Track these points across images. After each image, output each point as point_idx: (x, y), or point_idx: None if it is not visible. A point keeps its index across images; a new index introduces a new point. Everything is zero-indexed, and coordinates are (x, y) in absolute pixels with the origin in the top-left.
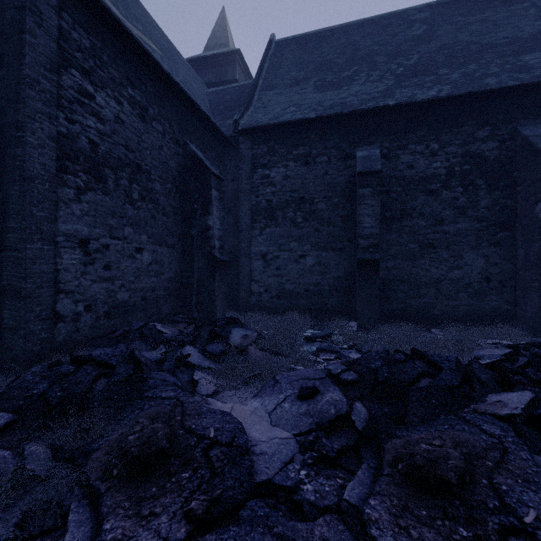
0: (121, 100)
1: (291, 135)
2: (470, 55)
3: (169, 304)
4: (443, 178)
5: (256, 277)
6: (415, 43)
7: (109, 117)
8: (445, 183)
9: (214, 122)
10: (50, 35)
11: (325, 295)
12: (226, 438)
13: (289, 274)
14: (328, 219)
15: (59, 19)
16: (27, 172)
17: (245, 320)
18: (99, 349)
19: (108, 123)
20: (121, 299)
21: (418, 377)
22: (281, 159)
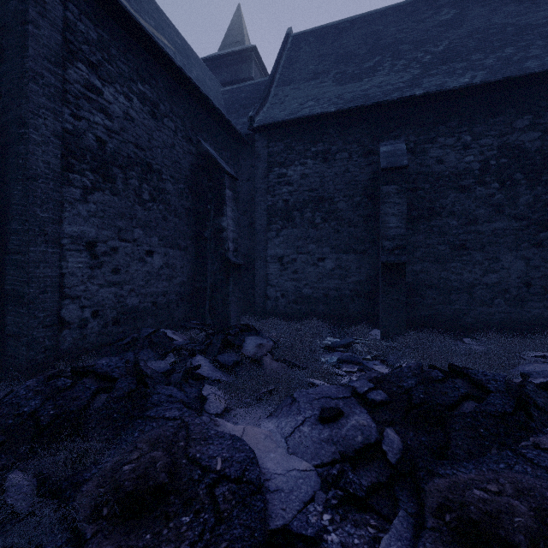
0: (130, 95)
1: (309, 131)
2: (506, 38)
3: (181, 310)
4: (476, 173)
5: (272, 281)
6: (444, 29)
7: (118, 113)
8: (479, 179)
9: (228, 120)
10: (54, 27)
11: (345, 300)
12: (236, 471)
13: (307, 278)
14: (349, 219)
15: (64, 10)
16: (30, 171)
17: (261, 327)
18: (105, 358)
19: (117, 120)
20: (130, 304)
21: (461, 399)
22: (299, 156)
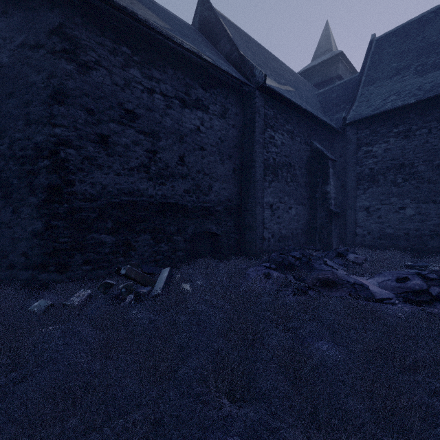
0: (283, 133)
1: (391, 118)
2: None
3: (303, 238)
4: None
5: (360, 224)
6: None
7: (279, 144)
8: None
9: (328, 124)
10: (261, 119)
11: (424, 238)
12: (359, 283)
13: (389, 221)
14: (428, 178)
15: (264, 110)
16: (256, 179)
17: None
18: None
19: (279, 147)
20: (283, 233)
21: None
22: (382, 137)
